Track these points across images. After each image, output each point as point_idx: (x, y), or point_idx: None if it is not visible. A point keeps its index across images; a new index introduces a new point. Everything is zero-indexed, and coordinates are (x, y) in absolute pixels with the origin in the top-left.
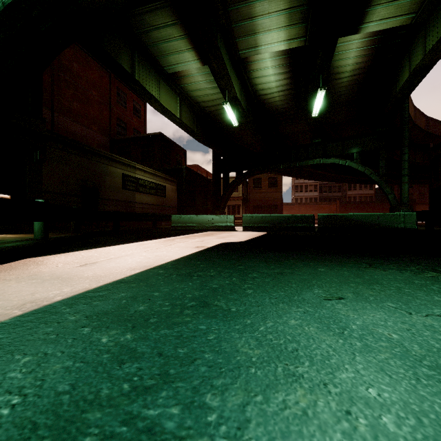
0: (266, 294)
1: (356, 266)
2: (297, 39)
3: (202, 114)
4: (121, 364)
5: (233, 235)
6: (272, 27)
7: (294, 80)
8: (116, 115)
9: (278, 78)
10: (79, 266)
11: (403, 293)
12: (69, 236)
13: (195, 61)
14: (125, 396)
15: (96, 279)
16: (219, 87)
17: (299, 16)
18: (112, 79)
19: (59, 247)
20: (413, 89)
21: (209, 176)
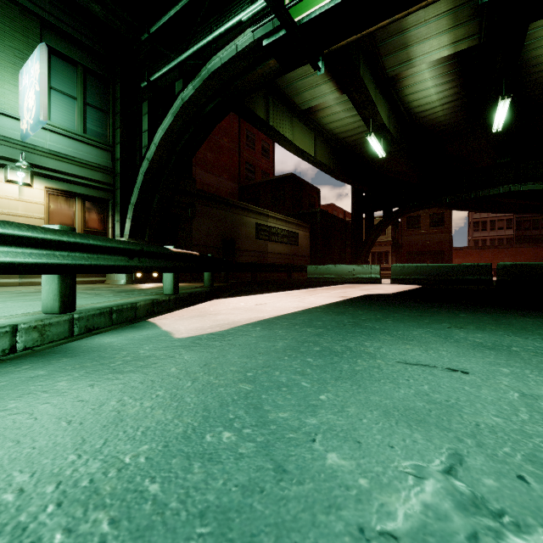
0: (402, 323)
1: (504, 315)
2: (467, 39)
3: (339, 146)
4: (323, 335)
5: (378, 288)
6: (430, 34)
7: (465, 87)
8: (245, 159)
9: (441, 89)
10: (257, 305)
11: (524, 329)
12: (224, 285)
13: (332, 92)
14: (331, 340)
15: (277, 311)
16: (361, 117)
17: (468, 13)
18: (242, 122)
19: (220, 294)
20: None
21: (347, 217)
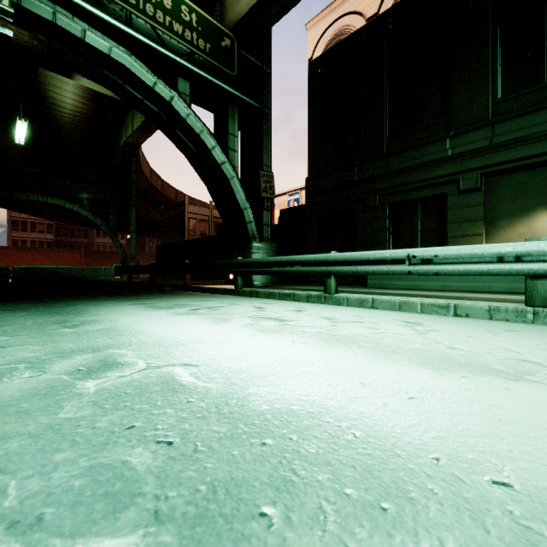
0: None
1: None
2: None
3: None
4: None
5: None
6: None
7: None
8: None
9: None
10: None
11: None
12: None
13: None
14: None
15: None
16: None
17: None
18: None
19: None
20: (130, 157)
21: None
